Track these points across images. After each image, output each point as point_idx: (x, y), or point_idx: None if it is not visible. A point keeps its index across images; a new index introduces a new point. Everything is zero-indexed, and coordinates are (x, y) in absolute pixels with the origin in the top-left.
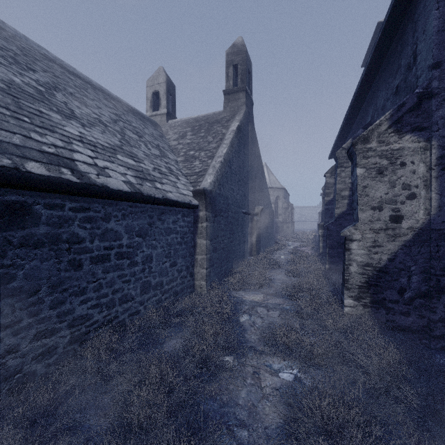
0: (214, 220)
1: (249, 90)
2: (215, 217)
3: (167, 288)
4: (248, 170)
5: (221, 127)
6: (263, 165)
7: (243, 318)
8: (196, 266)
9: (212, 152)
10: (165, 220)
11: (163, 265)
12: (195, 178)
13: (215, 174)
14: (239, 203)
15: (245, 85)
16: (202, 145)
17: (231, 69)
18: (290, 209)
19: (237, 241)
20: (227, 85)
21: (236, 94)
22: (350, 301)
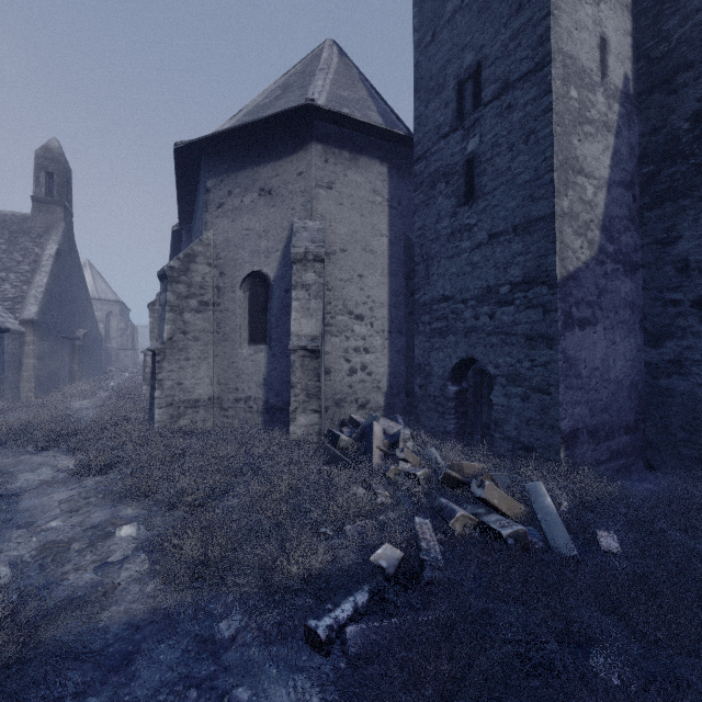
0: (40, 344)
1: (69, 201)
2: (40, 342)
3: (3, 394)
4: (68, 291)
5: (32, 243)
6: (85, 263)
7: (75, 406)
8: (22, 382)
9: (26, 277)
10: (3, 344)
11: (1, 376)
12: (10, 304)
13: (40, 304)
14: (59, 327)
15: (65, 201)
16: (9, 264)
17: (43, 175)
18: (130, 331)
19: (57, 365)
20: (38, 191)
21: (52, 206)
22: (146, 387)
